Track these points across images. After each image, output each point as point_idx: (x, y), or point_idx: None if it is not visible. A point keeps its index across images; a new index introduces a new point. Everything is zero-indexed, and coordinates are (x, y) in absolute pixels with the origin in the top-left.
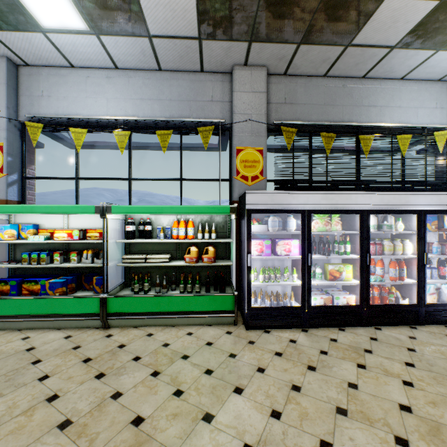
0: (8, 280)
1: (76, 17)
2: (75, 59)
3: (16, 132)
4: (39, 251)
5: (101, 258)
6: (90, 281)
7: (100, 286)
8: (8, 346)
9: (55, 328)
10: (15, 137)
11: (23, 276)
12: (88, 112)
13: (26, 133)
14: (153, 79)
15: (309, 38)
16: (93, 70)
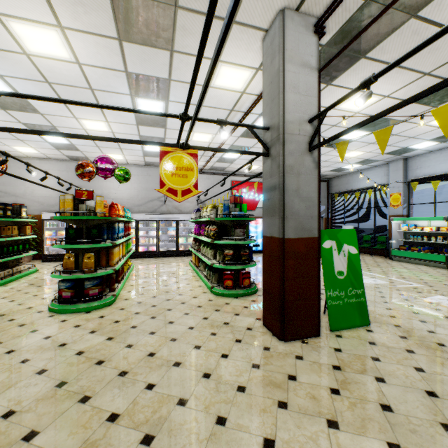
0: (404, 245)
1: (433, 143)
2: (433, 150)
3: (405, 186)
4: (416, 235)
5: (447, 240)
6: (441, 250)
7: (446, 252)
8: (407, 265)
9: (424, 265)
10: (405, 189)
11: (409, 245)
12: (440, 170)
13: (409, 185)
14: None
15: None
16: (443, 149)
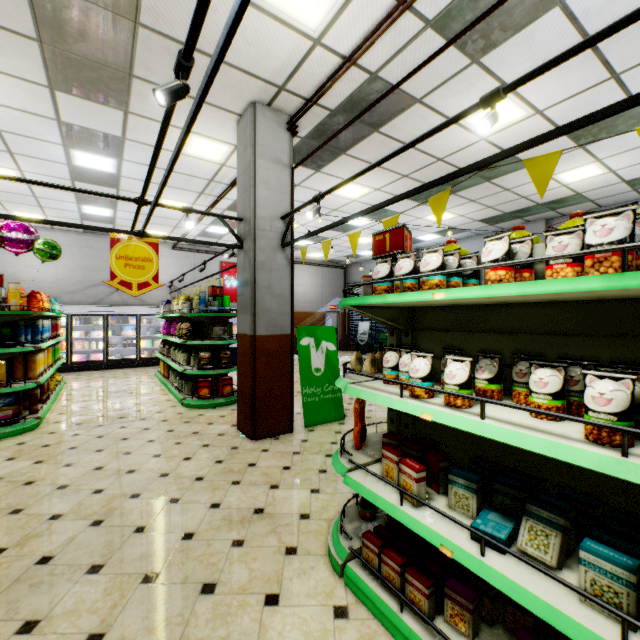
0: None
1: (437, 236)
2: (439, 242)
3: None
4: None
5: None
6: None
7: None
8: None
9: None
10: None
11: None
12: None
13: None
14: (476, 241)
15: (555, 208)
16: None
